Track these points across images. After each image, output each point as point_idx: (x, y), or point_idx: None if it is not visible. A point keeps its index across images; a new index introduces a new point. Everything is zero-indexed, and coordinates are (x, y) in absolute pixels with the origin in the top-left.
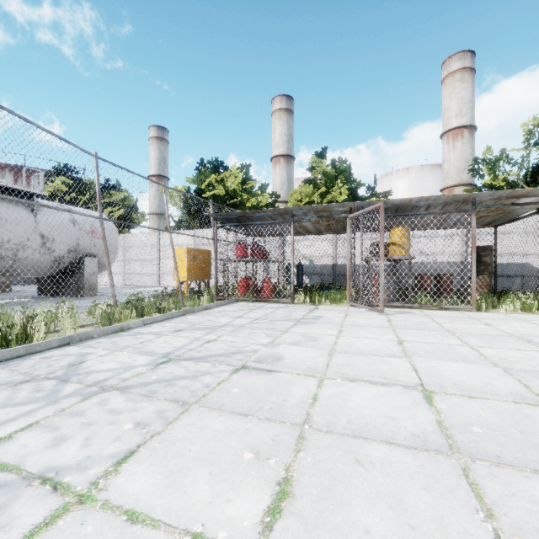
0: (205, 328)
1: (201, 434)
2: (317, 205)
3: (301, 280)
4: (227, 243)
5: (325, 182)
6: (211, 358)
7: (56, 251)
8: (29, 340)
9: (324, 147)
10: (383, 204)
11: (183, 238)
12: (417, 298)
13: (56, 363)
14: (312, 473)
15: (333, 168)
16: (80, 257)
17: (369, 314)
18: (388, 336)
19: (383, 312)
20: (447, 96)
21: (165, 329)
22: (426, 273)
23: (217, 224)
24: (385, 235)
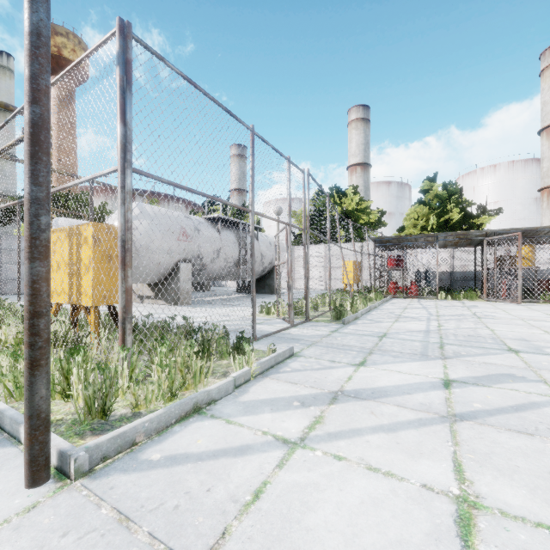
0: (418, 308)
1: (501, 326)
2: (460, 232)
3: (428, 284)
4: (361, 255)
5: (439, 203)
6: (456, 315)
7: (265, 264)
8: (358, 307)
9: (435, 173)
10: (521, 233)
11: (314, 251)
12: (540, 296)
13: (389, 315)
14: (549, 330)
15: (443, 189)
16: (272, 267)
17: (509, 305)
18: (537, 313)
19: (521, 304)
20: (547, 89)
21: (396, 308)
22: (540, 278)
23: (375, 244)
24: (499, 247)
